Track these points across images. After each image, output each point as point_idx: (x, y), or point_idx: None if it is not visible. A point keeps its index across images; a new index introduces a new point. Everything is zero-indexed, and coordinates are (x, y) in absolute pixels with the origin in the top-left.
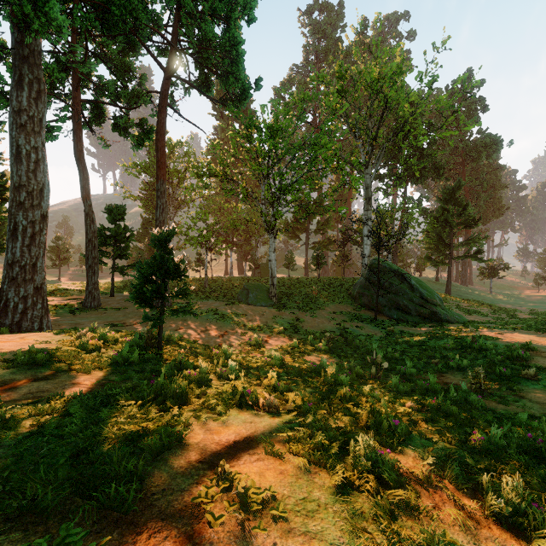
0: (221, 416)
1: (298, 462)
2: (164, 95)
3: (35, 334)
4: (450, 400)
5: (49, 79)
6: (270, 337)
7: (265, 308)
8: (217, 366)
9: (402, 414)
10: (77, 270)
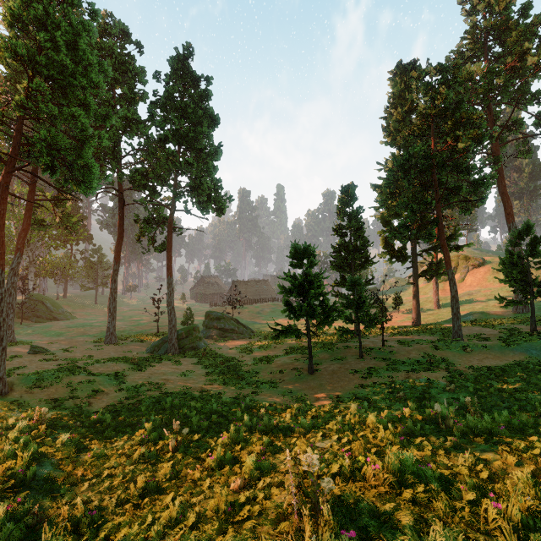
0: None
1: None
2: None
3: None
4: None
5: None
6: None
7: None
8: None
9: None
10: None
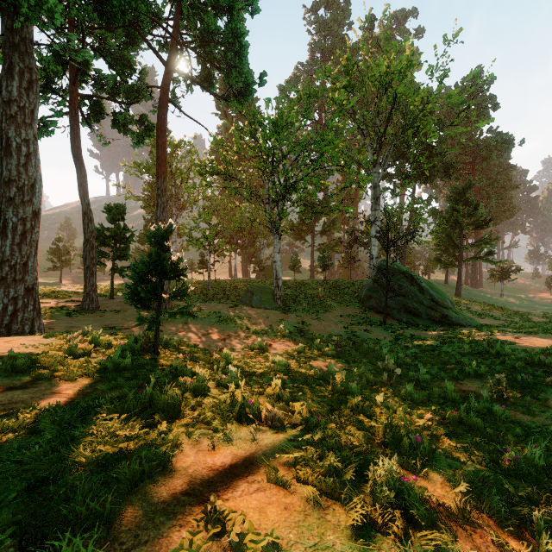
0: (217, 432)
1: (306, 493)
2: (165, 90)
3: (23, 338)
4: (471, 410)
5: (44, 72)
6: (275, 341)
7: (270, 311)
8: (217, 372)
9: (421, 427)
10: (79, 273)
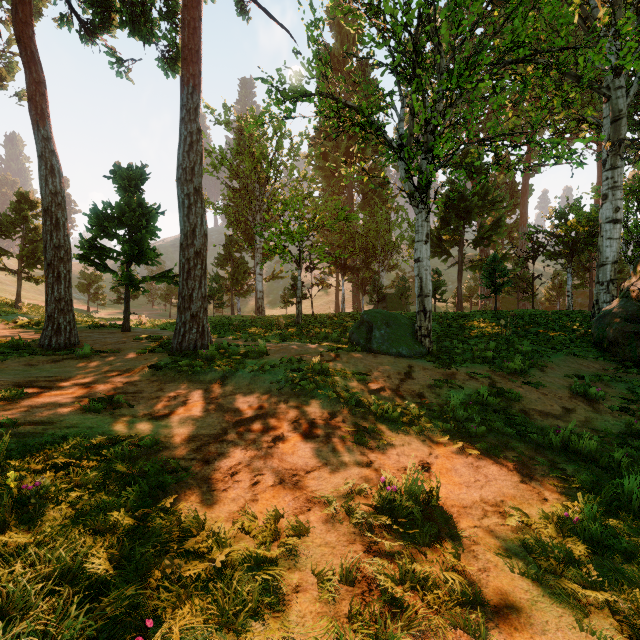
0: None
1: None
2: None
3: None
4: None
5: None
6: (449, 452)
7: (409, 360)
8: None
9: None
10: (160, 310)
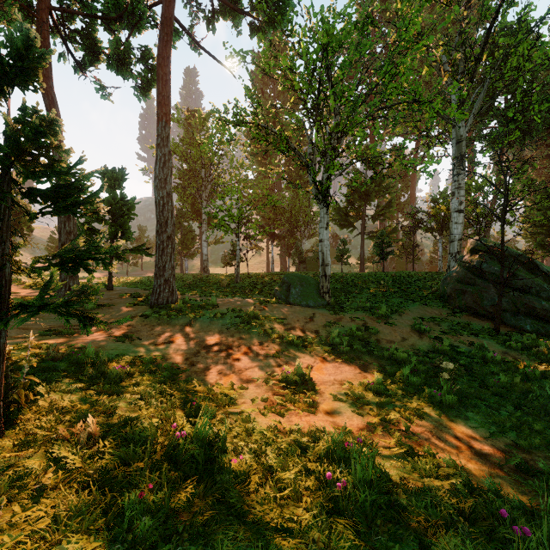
0: None
1: None
2: (168, 2)
3: None
4: None
5: None
6: (325, 361)
7: (314, 309)
8: None
9: None
10: (117, 268)
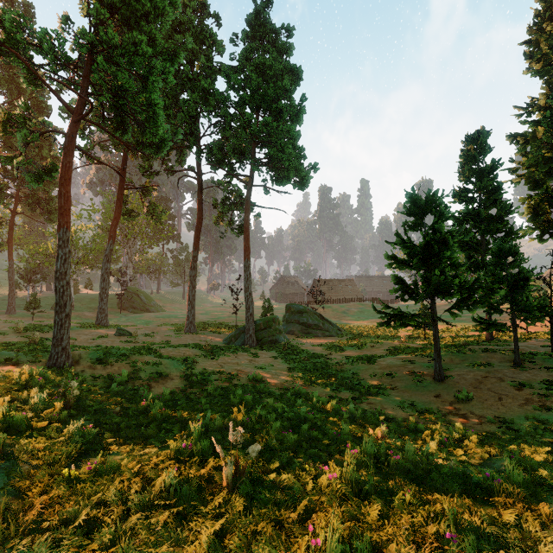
0: None
1: None
2: (12, 223)
3: None
4: None
5: None
6: None
7: None
8: None
9: None
10: None
